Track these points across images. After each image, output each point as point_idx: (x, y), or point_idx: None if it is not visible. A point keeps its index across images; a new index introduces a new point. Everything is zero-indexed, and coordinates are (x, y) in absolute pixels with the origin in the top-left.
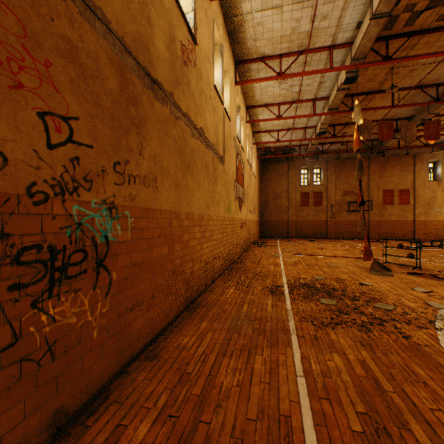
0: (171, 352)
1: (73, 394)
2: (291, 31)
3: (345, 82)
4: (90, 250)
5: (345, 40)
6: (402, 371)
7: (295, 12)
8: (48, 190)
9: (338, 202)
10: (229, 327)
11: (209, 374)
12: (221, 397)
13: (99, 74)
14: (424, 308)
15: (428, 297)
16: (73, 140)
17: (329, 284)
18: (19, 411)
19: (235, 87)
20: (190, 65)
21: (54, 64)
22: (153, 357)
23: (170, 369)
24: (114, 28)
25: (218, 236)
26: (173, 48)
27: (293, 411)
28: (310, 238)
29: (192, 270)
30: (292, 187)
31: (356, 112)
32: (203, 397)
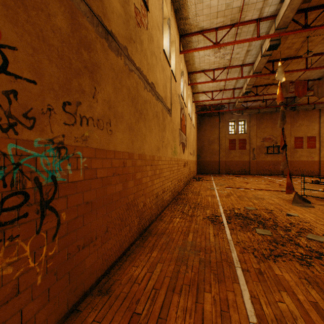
0: (123, 286)
1: None
2: (225, 7)
3: (269, 49)
4: (32, 192)
5: (270, 13)
6: None
7: None
8: None
9: (258, 146)
10: (177, 258)
11: (159, 317)
12: None
13: (44, 8)
14: None
15: None
16: (8, 71)
17: (260, 215)
18: None
19: (179, 55)
20: (143, 27)
21: None
22: (105, 292)
23: (120, 308)
24: None
25: (167, 174)
26: (127, 7)
27: None
28: (236, 175)
29: (144, 203)
30: (222, 135)
31: (279, 71)
32: None
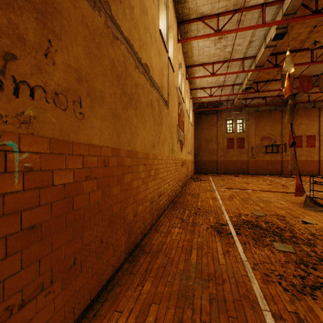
0: None
1: None
2: None
3: (274, 39)
4: None
5: None
6: None
7: None
8: None
9: (257, 145)
10: (178, 294)
11: None
12: None
13: None
14: None
15: None
16: None
17: (272, 222)
18: None
19: (177, 44)
20: None
21: None
22: None
23: None
24: None
25: (163, 174)
26: None
27: None
28: (235, 174)
29: (136, 212)
30: (220, 134)
31: (287, 61)
32: None
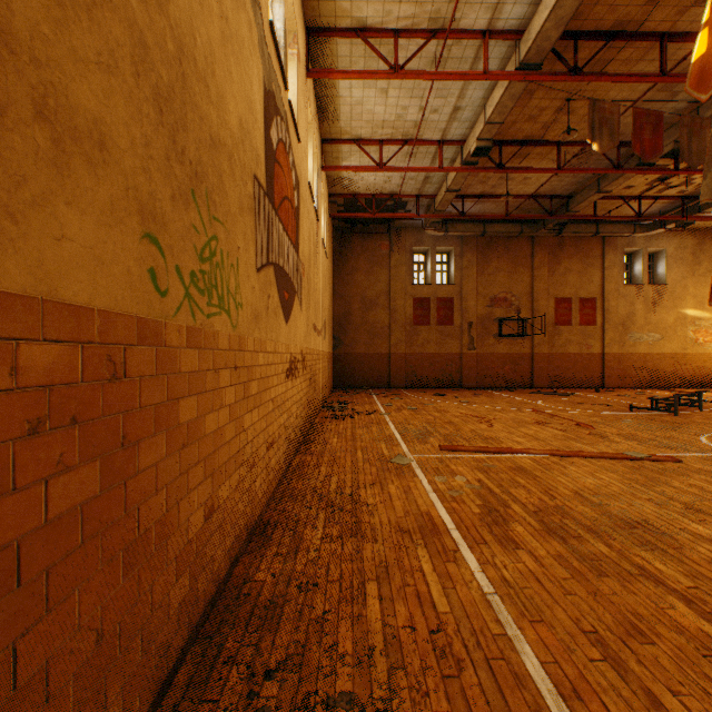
0: None
1: None
2: None
3: None
4: None
5: None
6: None
7: None
8: None
9: (481, 318)
10: None
11: None
12: None
13: None
14: None
15: None
16: None
17: None
18: None
19: None
20: None
21: None
22: None
23: None
24: None
25: None
26: None
27: None
28: (433, 389)
29: None
30: (398, 287)
31: None
32: None
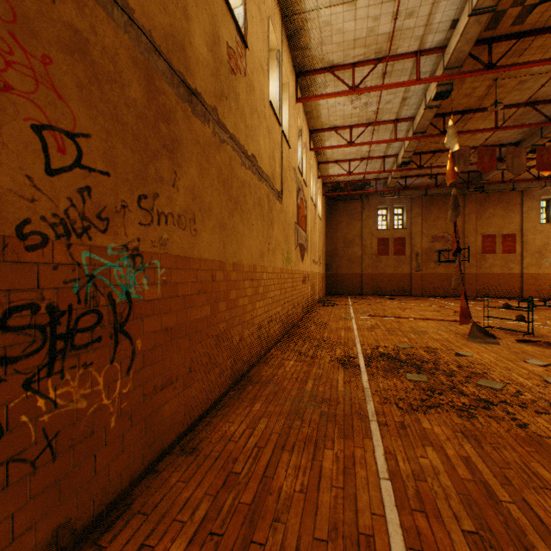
0: (214, 444)
1: (82, 503)
2: (366, 33)
3: (436, 98)
4: (106, 311)
5: (435, 44)
6: (520, 473)
7: (372, 8)
8: (47, 230)
9: (425, 250)
10: (289, 411)
11: (264, 475)
12: (280, 508)
13: (118, 78)
14: (543, 386)
15: (546, 373)
16: (83, 164)
17: (416, 355)
18: (6, 530)
19: (296, 104)
20: (239, 74)
21: (55, 61)
22: (191, 451)
23: (212, 467)
24: (139, 18)
25: (275, 293)
26: (216, 50)
27: (376, 528)
28: (390, 296)
29: (241, 336)
30: (367, 232)
31: (450, 135)
32: (256, 508)
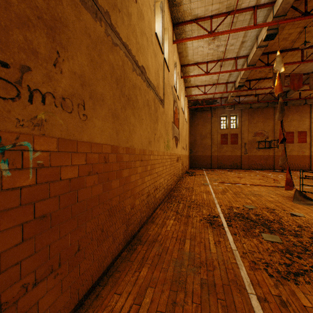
0: None
1: None
2: None
3: (266, 39)
4: None
5: (268, 0)
6: None
7: None
8: None
9: (250, 141)
10: (172, 279)
11: None
12: None
13: None
14: None
15: None
16: None
17: (262, 215)
18: None
19: (172, 45)
20: None
21: None
22: None
23: None
24: None
25: (159, 169)
26: None
27: None
28: (228, 169)
29: (133, 205)
30: (214, 130)
31: (278, 61)
32: None
